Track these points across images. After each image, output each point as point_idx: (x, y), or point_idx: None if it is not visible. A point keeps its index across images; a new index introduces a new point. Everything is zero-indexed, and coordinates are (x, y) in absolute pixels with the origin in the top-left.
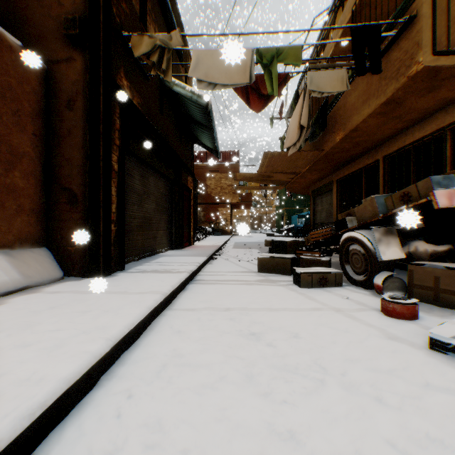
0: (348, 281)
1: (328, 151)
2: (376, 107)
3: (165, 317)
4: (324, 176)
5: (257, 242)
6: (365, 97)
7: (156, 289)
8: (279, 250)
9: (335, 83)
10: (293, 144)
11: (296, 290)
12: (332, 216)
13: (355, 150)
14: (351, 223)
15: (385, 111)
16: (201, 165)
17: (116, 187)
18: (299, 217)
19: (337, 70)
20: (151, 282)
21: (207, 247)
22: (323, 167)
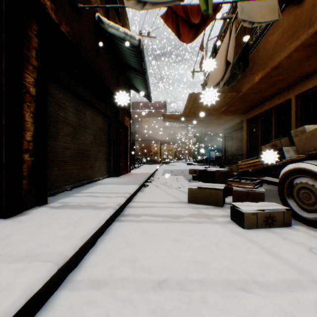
0: (291, 217)
1: (245, 92)
2: (307, 37)
3: (48, 314)
4: (235, 117)
5: (181, 170)
6: (291, 31)
7: (53, 248)
8: (207, 179)
9: (266, 13)
10: (216, 84)
11: (239, 232)
12: (242, 149)
13: (269, 90)
14: (288, 153)
15: (315, 42)
16: (138, 112)
17: (35, 113)
18: (211, 150)
19: (267, 0)
20: (59, 228)
21: (141, 174)
22: (237, 108)
